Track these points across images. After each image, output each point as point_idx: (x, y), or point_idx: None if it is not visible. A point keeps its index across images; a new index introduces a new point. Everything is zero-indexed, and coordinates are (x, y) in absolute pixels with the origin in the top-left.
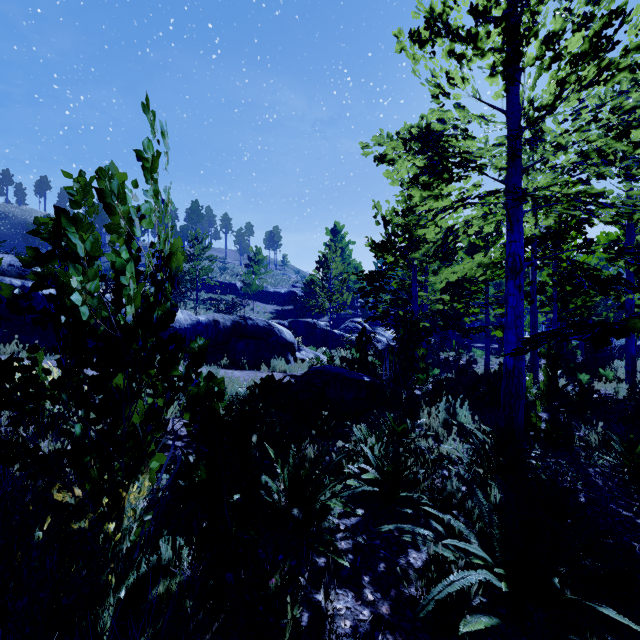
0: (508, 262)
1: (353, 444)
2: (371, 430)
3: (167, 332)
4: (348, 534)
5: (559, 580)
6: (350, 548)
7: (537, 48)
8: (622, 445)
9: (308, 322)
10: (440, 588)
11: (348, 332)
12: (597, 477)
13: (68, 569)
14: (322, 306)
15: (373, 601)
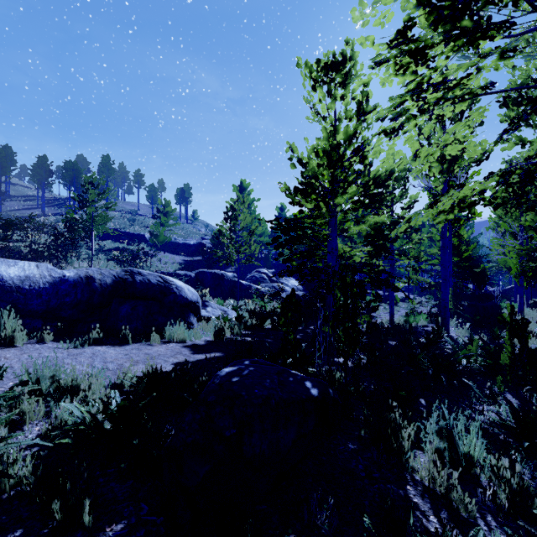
0: None
1: None
2: None
3: (6, 295)
4: None
5: None
6: None
7: None
8: None
9: (216, 273)
10: None
11: (254, 282)
12: None
13: None
14: (230, 257)
15: None
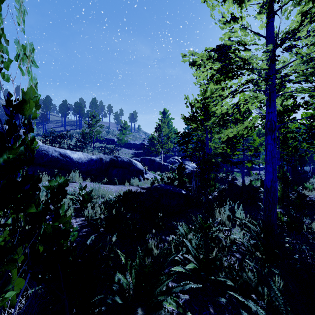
0: (267, 125)
1: (178, 237)
2: (188, 225)
3: (74, 164)
4: None
5: None
6: None
7: None
8: None
9: (150, 159)
10: None
11: (171, 164)
12: None
13: None
14: (158, 150)
15: None
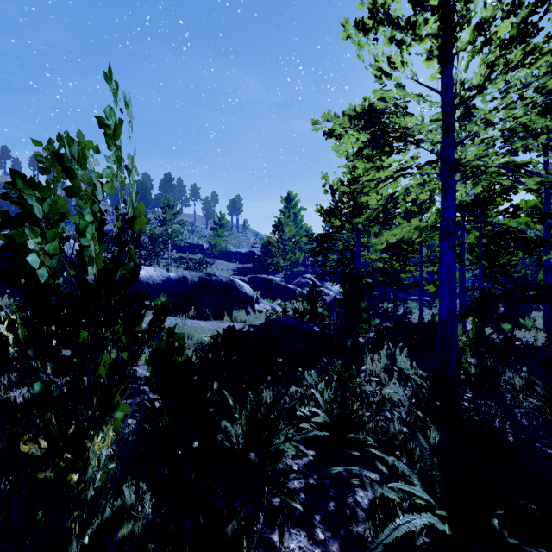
0: (442, 225)
1: (305, 389)
2: (321, 375)
3: (141, 287)
4: (300, 475)
5: (497, 520)
6: (302, 487)
7: (470, 34)
8: (545, 389)
9: (265, 278)
10: (387, 532)
11: (300, 287)
12: (523, 417)
13: (34, 517)
14: (277, 264)
15: (324, 540)
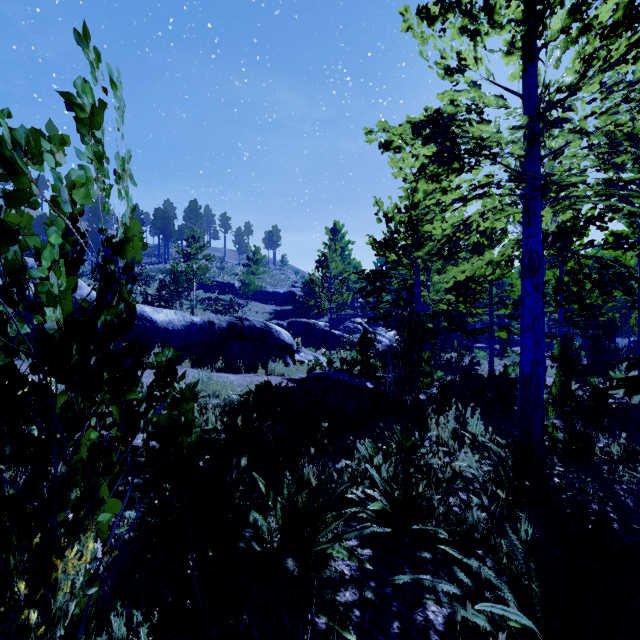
0: (525, 259)
1: (357, 463)
2: (376, 444)
3: (159, 334)
4: (354, 587)
5: None
6: (356, 601)
7: (563, 18)
8: None
9: (307, 323)
10: None
11: (348, 333)
12: (626, 496)
13: None
14: (322, 306)
15: None
